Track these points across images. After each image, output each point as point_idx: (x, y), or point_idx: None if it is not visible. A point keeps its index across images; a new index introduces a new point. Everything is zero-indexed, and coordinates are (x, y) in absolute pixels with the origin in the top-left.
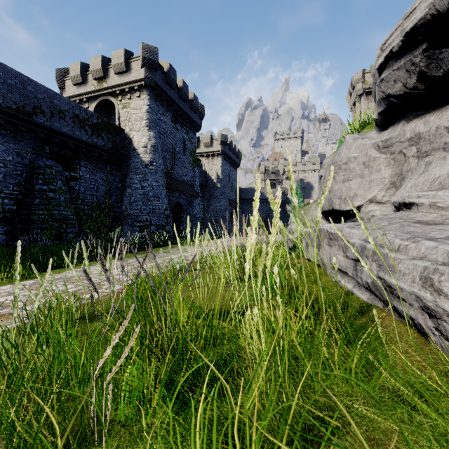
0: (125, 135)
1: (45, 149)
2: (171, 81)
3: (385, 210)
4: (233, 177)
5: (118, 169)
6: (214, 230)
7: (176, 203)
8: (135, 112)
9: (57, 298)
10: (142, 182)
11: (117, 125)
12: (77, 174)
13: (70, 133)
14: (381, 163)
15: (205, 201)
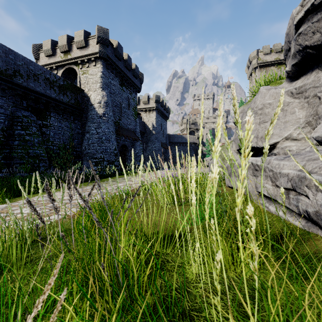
0: (84, 94)
1: (23, 103)
2: (119, 54)
3: (301, 146)
4: (164, 126)
5: (79, 119)
6: (150, 165)
7: (122, 144)
8: (92, 77)
9: (16, 223)
10: (97, 129)
11: (78, 87)
12: (48, 122)
13: (42, 92)
14: (295, 106)
15: (143, 144)
